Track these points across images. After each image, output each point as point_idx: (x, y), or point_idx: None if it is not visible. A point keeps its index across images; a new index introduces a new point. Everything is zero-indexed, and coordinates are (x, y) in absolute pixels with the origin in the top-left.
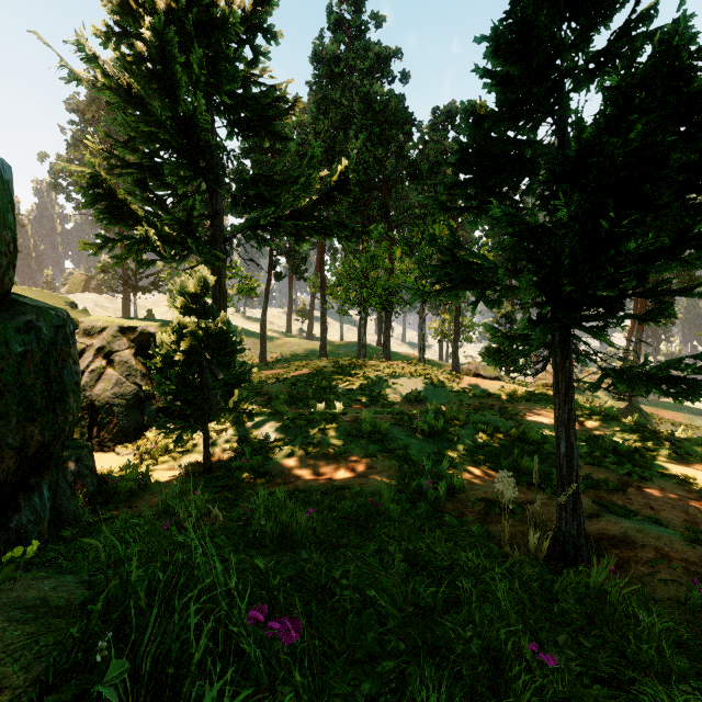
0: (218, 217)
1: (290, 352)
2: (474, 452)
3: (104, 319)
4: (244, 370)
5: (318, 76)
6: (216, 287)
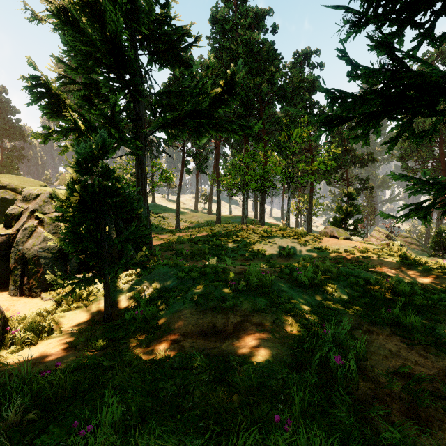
0: (140, 120)
1: (196, 222)
2: (351, 303)
3: (39, 188)
4: (142, 227)
5: (214, 32)
6: (139, 171)
